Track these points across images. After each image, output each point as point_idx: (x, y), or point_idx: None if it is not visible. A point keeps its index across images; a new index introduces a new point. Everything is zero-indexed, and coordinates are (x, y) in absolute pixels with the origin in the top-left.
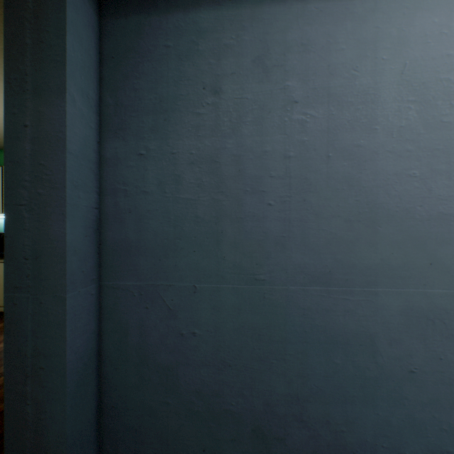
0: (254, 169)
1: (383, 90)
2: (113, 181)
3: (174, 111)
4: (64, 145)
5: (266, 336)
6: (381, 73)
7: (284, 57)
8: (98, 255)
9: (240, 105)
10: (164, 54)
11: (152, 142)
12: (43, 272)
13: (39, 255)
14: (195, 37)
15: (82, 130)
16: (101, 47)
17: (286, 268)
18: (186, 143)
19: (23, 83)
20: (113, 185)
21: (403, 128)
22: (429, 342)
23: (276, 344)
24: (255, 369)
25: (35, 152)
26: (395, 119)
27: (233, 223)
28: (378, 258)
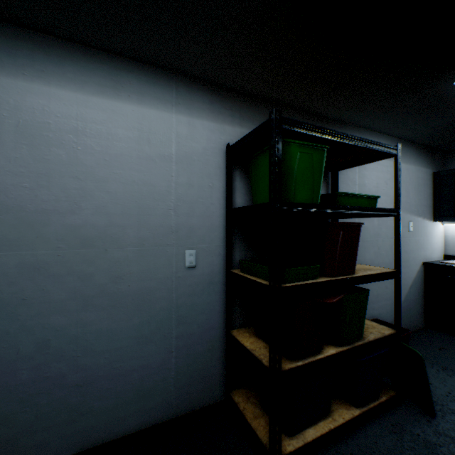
0: None
1: (4, 134)
2: None
3: None
4: None
5: None
6: (3, 123)
7: None
8: None
9: None
10: None
11: None
12: None
13: None
14: None
15: None
16: None
17: None
18: None
19: None
20: None
21: (19, 159)
22: (37, 281)
23: None
24: None
25: None
26: (13, 153)
27: None
28: (1, 234)
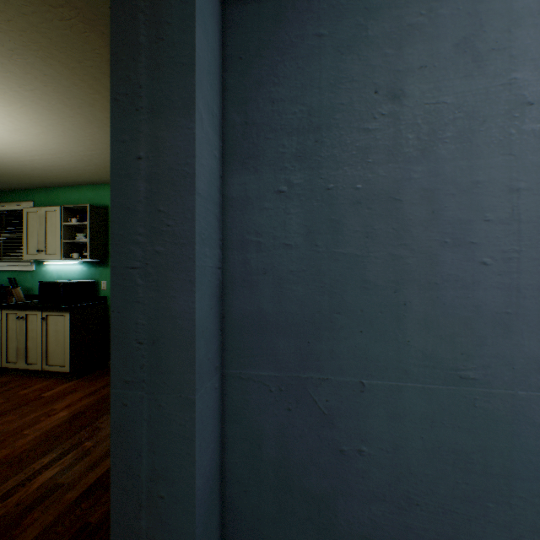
0: (457, 209)
1: None
2: (240, 231)
3: (329, 128)
4: (191, 183)
5: (477, 465)
6: None
7: (509, 34)
8: (220, 332)
9: (434, 113)
10: (314, 47)
11: (297, 174)
12: (163, 362)
13: (157, 338)
14: (362, 18)
15: (208, 161)
16: (224, 45)
17: (511, 362)
18: (347, 174)
19: (136, 98)
20: (240, 235)
21: None
22: None
23: (494, 478)
24: (458, 514)
25: (151, 194)
26: None
27: (421, 290)
28: None
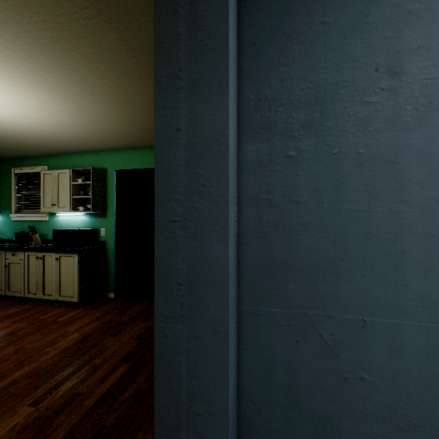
0: None
1: None
2: (253, 189)
3: (333, 102)
4: (225, 150)
5: None
6: None
7: None
8: (236, 274)
9: (431, 87)
10: (320, 33)
11: (304, 142)
12: (200, 300)
13: (194, 281)
14: (363, 6)
15: (232, 131)
16: (239, 33)
17: None
18: (350, 141)
19: (176, 80)
20: (253, 194)
21: None
22: None
23: None
24: None
25: (189, 159)
26: None
27: (419, 241)
28: None
